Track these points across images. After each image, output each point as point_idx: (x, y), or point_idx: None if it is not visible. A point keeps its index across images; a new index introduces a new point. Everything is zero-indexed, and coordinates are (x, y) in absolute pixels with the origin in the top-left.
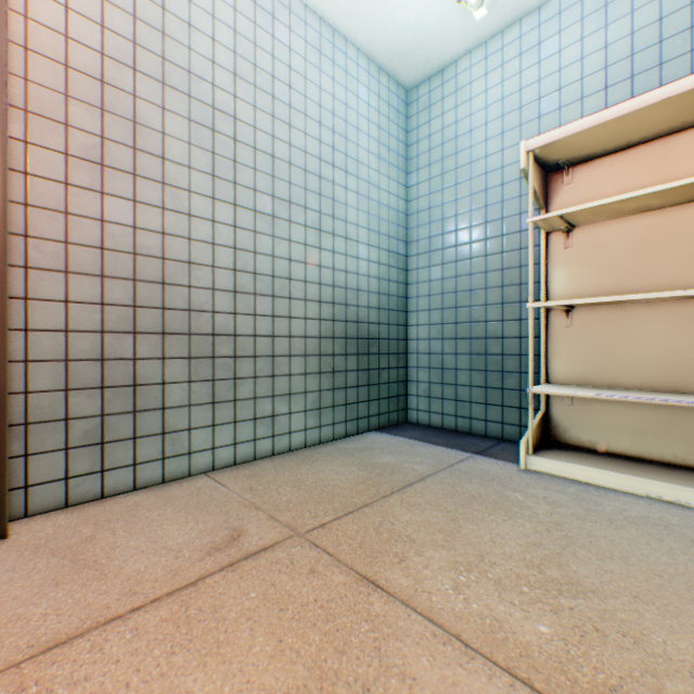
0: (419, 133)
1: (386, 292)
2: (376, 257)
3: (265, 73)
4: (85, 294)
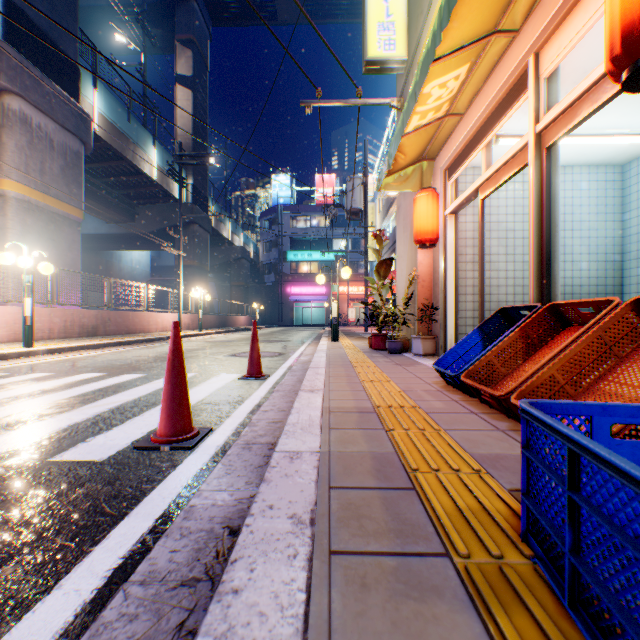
0: (629, 190)
1: (602, 284)
2: (594, 267)
3: (526, 207)
4: (468, 300)
